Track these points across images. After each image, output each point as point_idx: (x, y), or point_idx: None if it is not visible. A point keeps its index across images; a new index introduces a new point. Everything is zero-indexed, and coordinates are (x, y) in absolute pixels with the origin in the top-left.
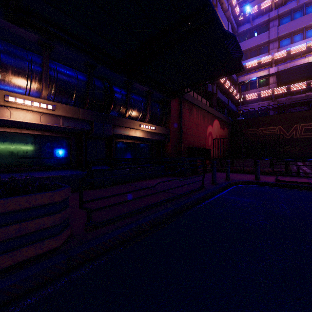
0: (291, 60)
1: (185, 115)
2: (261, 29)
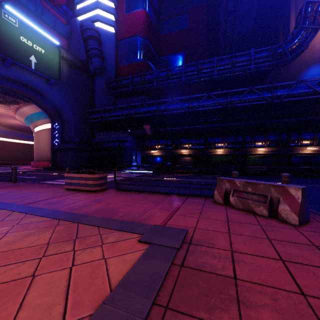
0: None
1: None
2: None
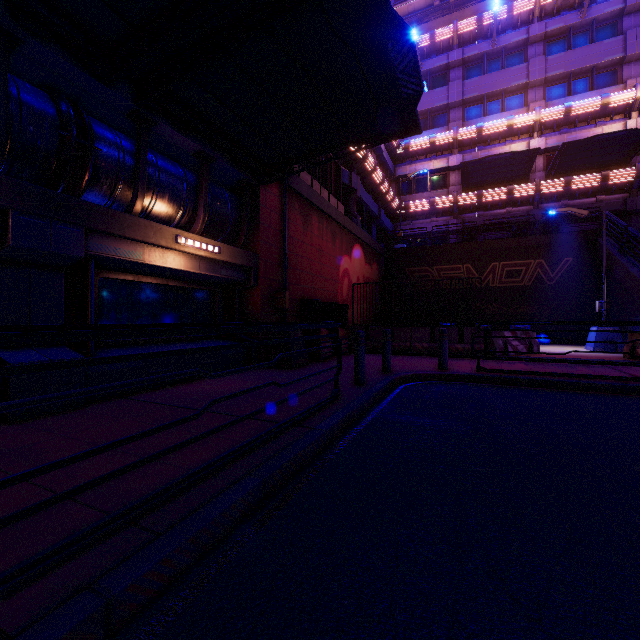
0: (483, 145)
1: (294, 227)
2: (435, 80)
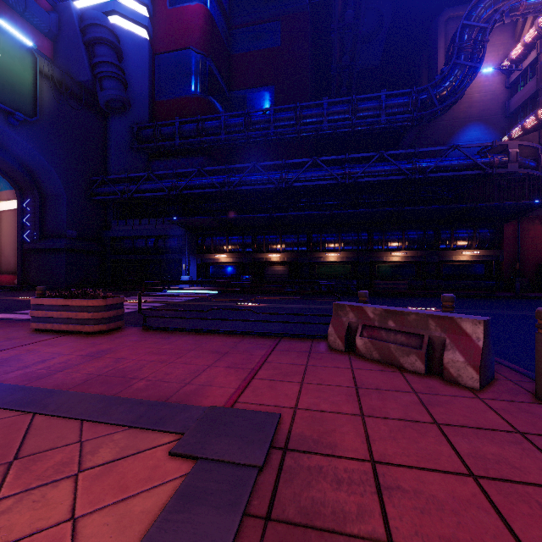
0: None
1: (534, 232)
2: None
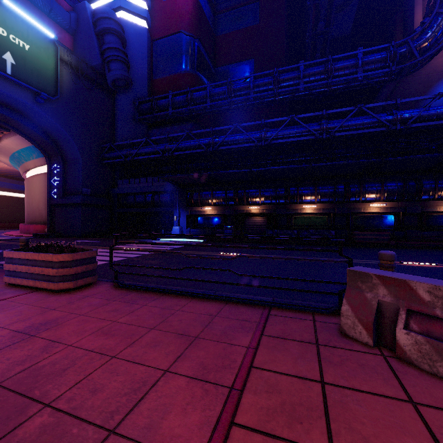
0: None
1: None
2: None
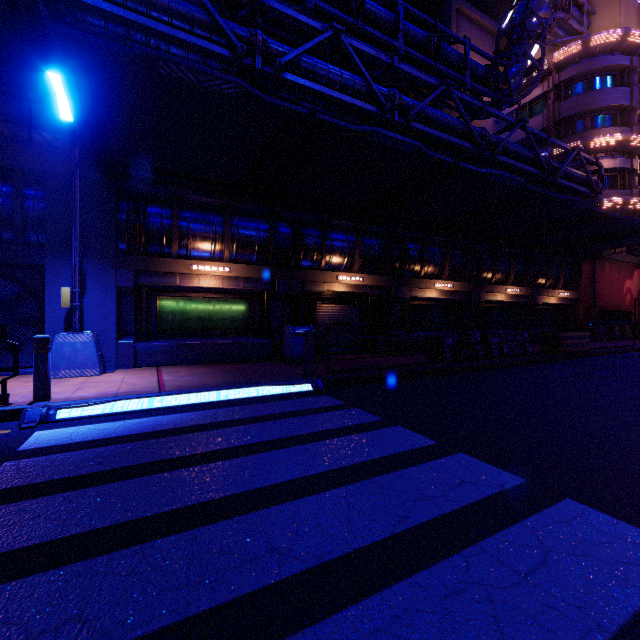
0: None
1: (596, 274)
2: None
